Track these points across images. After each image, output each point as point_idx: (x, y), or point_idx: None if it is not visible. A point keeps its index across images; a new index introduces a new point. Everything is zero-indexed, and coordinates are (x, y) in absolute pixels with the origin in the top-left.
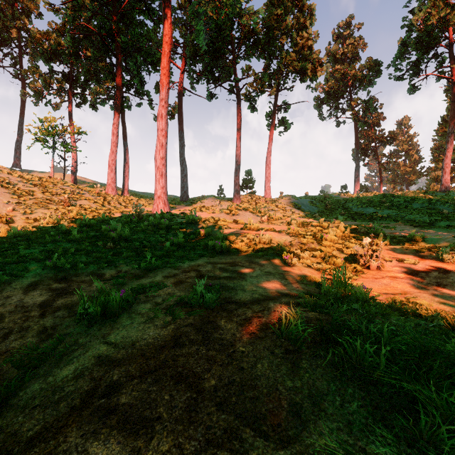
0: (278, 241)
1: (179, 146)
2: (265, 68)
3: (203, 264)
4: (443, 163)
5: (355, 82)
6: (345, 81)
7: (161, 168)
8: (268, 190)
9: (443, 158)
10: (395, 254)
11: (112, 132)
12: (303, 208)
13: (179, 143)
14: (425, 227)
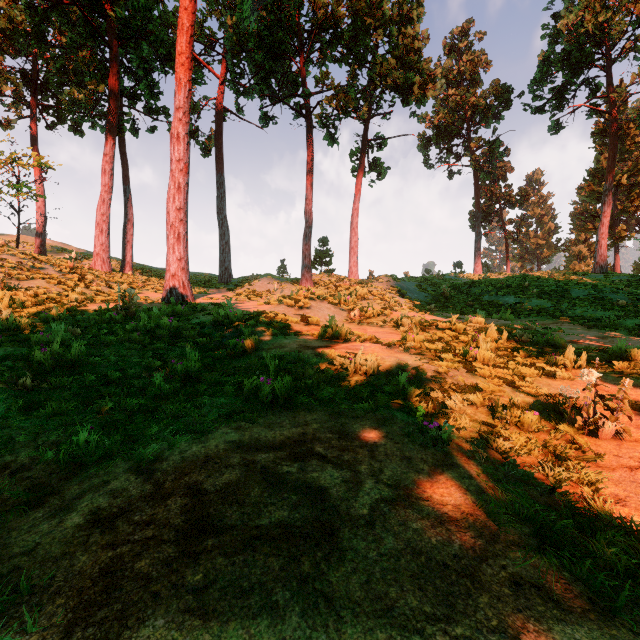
0: (391, 367)
1: (217, 197)
2: (351, 76)
3: (220, 455)
4: (598, 232)
5: (476, 114)
6: (461, 114)
7: (176, 227)
8: (354, 268)
9: (589, 227)
10: (612, 391)
11: (102, 169)
12: (409, 296)
13: (217, 193)
14: (606, 328)
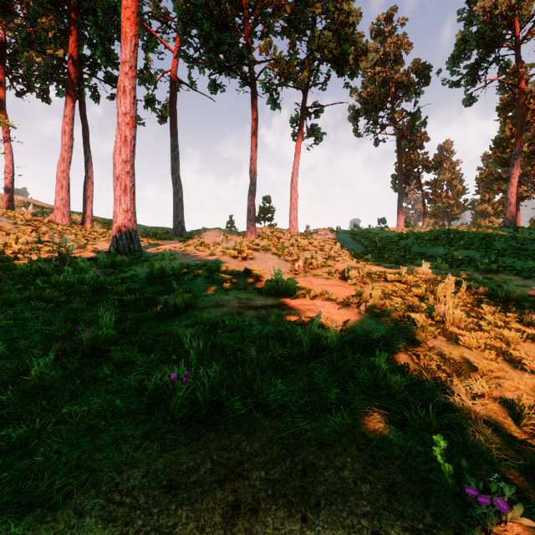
0: (355, 336)
1: (171, 159)
2: (292, 44)
3: None
4: (508, 191)
5: (399, 89)
6: (385, 90)
7: (123, 179)
8: (294, 222)
9: (495, 189)
10: None
11: (62, 129)
12: (345, 247)
13: (171, 155)
14: None
